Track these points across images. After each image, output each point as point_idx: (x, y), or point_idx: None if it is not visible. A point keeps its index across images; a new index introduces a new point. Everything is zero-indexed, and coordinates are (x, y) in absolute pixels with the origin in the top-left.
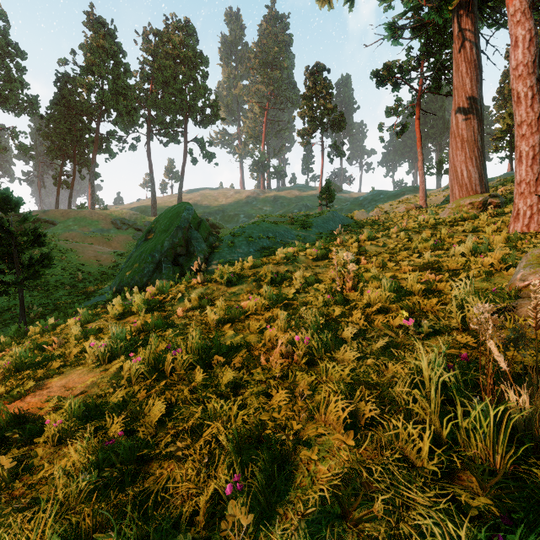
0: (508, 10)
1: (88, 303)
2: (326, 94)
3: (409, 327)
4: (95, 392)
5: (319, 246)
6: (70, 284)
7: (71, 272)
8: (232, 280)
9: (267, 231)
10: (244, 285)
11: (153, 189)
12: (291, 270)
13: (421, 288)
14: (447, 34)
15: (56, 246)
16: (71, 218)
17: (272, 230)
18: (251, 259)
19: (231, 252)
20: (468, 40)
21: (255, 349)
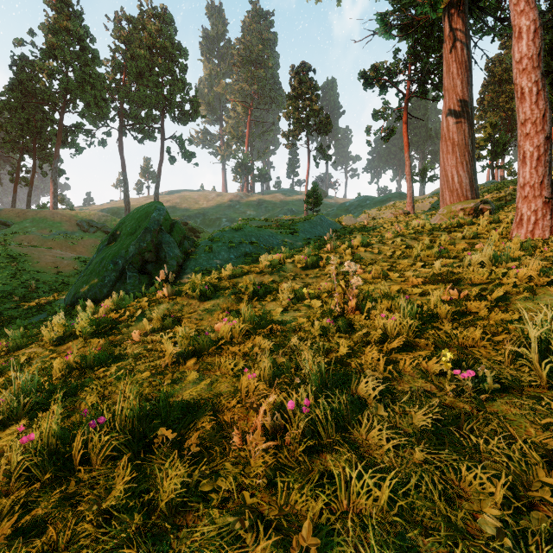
0: None
1: (36, 318)
2: (312, 95)
3: (463, 381)
4: None
5: (308, 253)
6: (20, 295)
7: (23, 280)
8: (206, 293)
9: (249, 236)
10: (220, 299)
11: (126, 189)
12: (277, 280)
13: (450, 310)
14: (434, 37)
15: (6, 251)
16: (28, 219)
17: (256, 235)
18: (231, 267)
19: (209, 259)
20: (459, 41)
21: (225, 409)
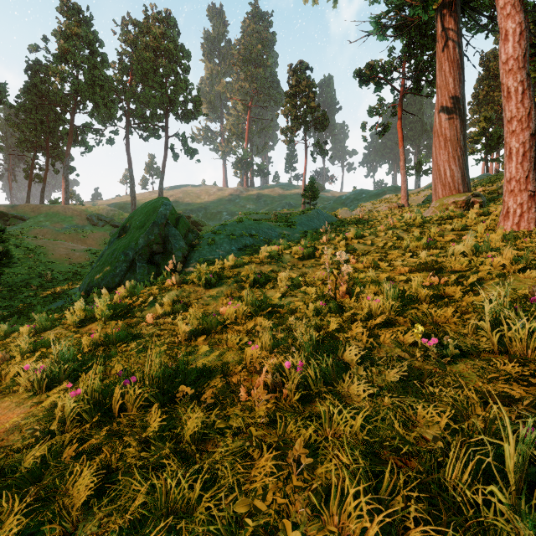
0: (497, 3)
1: (54, 305)
2: (309, 93)
3: (430, 348)
4: (13, 441)
5: (305, 244)
6: (37, 284)
7: (39, 270)
8: (211, 281)
9: (249, 228)
10: (224, 287)
11: (132, 185)
12: (276, 270)
13: (428, 294)
14: (428, 36)
15: (24, 243)
16: (42, 214)
17: (256, 228)
18: (233, 258)
19: (212, 250)
20: (451, 40)
21: (233, 373)
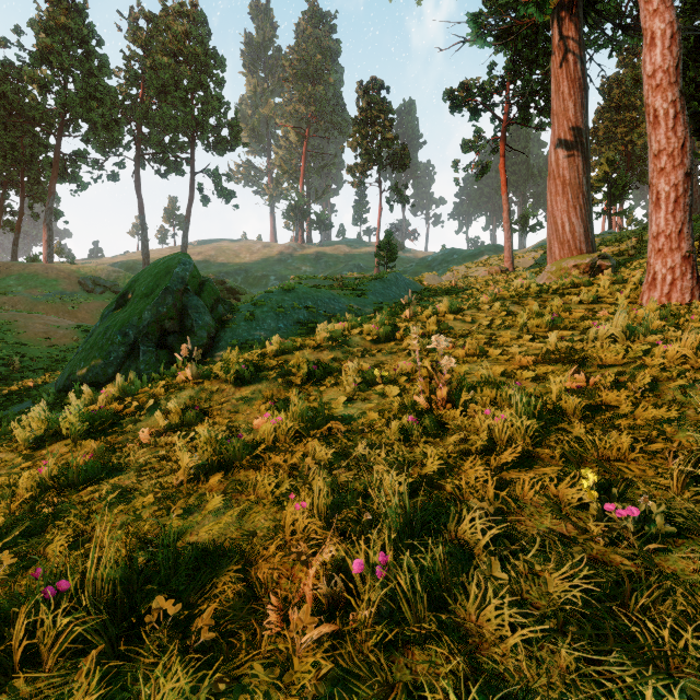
0: None
1: (17, 407)
2: (384, 120)
3: (619, 520)
4: None
5: (381, 321)
6: None
7: (3, 356)
8: (244, 375)
9: (304, 298)
10: (263, 384)
11: (144, 237)
12: (339, 358)
13: (579, 404)
14: (539, 49)
15: None
16: (13, 275)
17: (313, 297)
18: (278, 340)
19: (250, 328)
20: (572, 52)
21: (259, 559)
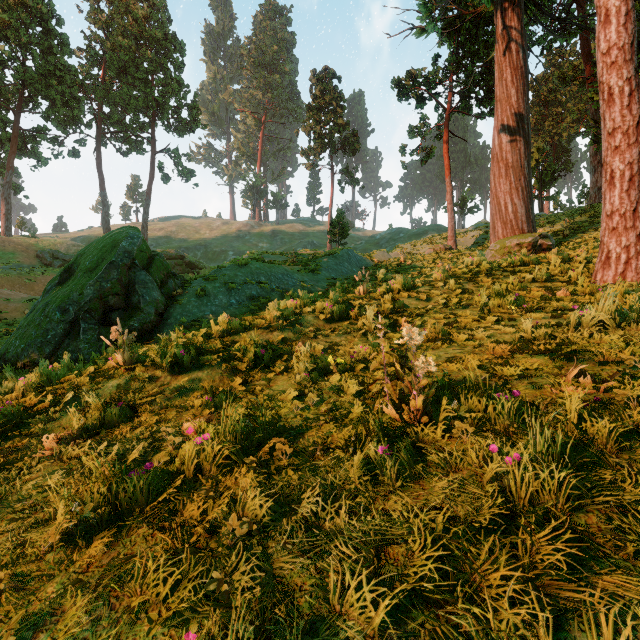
0: None
1: None
2: (336, 107)
3: None
4: None
5: (335, 299)
6: None
7: None
8: (183, 361)
9: (257, 274)
10: (204, 371)
11: (105, 212)
12: (291, 339)
13: (614, 430)
14: (479, 43)
15: None
16: None
17: (266, 273)
18: (225, 320)
19: (201, 304)
20: (514, 41)
21: None
